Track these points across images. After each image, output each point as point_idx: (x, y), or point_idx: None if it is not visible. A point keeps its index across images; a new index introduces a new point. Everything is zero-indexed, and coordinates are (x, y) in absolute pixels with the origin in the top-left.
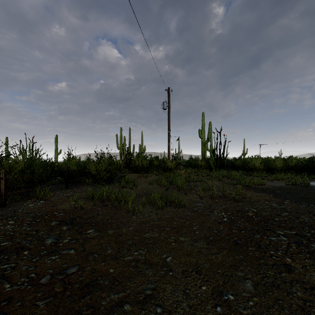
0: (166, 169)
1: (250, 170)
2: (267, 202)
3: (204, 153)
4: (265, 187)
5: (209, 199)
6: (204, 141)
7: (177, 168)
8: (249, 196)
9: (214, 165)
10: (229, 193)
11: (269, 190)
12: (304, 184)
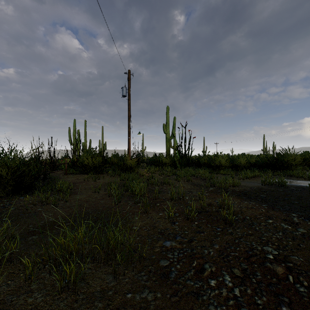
0: (124, 168)
1: (216, 167)
2: (269, 220)
3: (168, 149)
4: (243, 189)
5: (184, 220)
6: (168, 137)
7: (138, 166)
8: (238, 208)
9: (179, 162)
10: (207, 202)
11: (251, 193)
12: (284, 184)
